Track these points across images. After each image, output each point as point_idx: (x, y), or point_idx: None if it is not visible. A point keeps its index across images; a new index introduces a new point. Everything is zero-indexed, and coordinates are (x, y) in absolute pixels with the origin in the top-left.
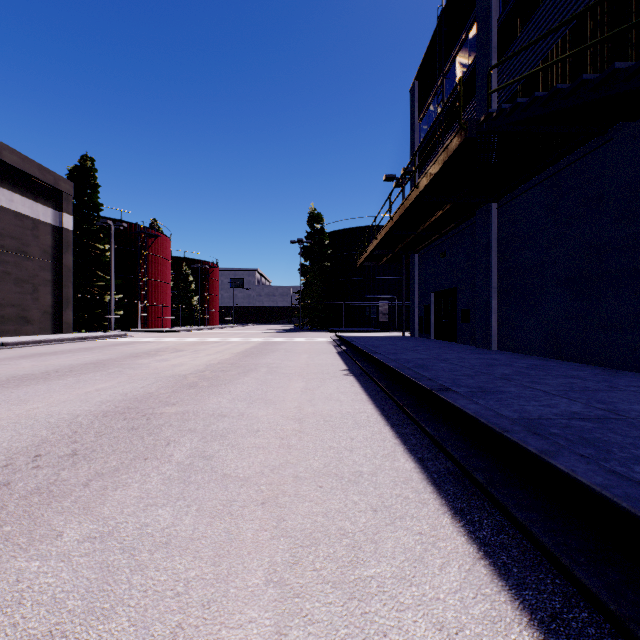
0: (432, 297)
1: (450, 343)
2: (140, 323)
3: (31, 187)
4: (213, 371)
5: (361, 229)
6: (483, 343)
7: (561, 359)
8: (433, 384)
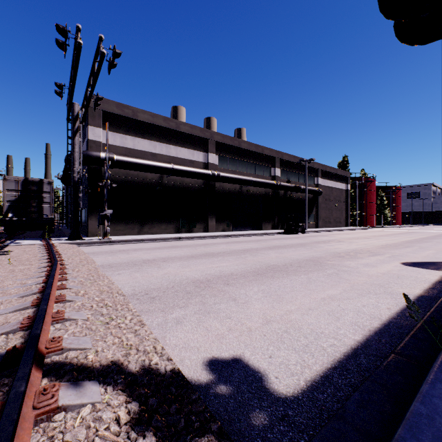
0: None
1: None
2: (363, 223)
3: (341, 179)
4: (438, 236)
5: None
6: None
7: None
8: None
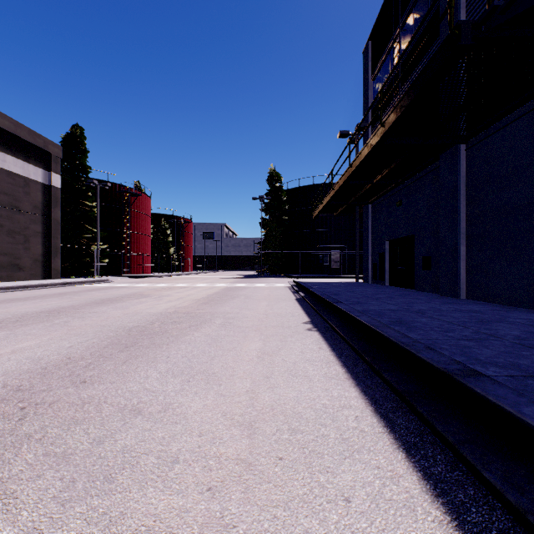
0: (387, 245)
1: (408, 290)
2: (124, 270)
3: (22, 149)
4: (163, 323)
5: (315, 186)
6: (449, 291)
7: None
8: (442, 359)
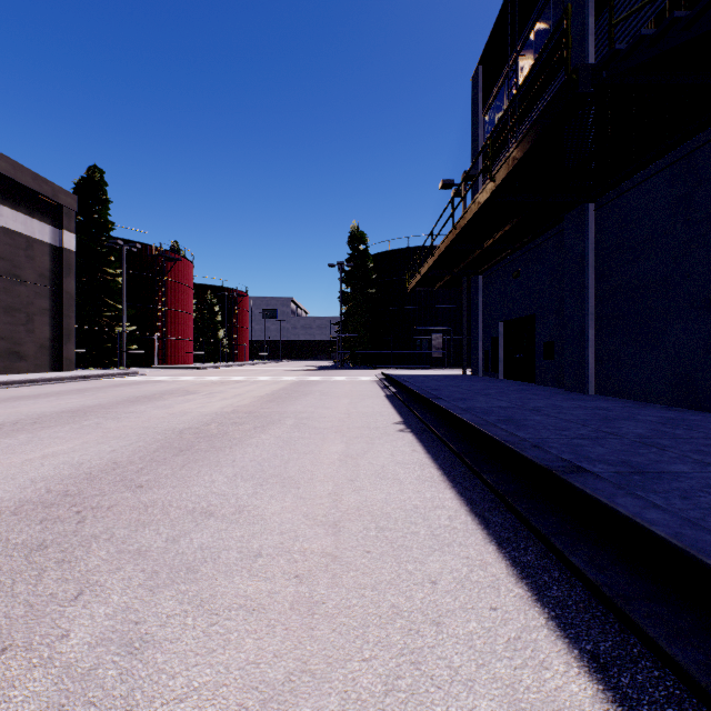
0: (501, 327)
1: (527, 384)
2: (157, 359)
3: (24, 199)
4: (221, 424)
5: (411, 250)
6: (575, 385)
7: (698, 409)
8: (548, 457)
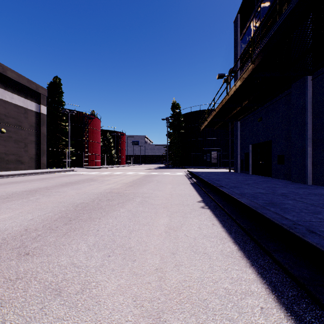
0: (250, 147)
1: (267, 177)
2: (84, 163)
3: (23, 91)
4: (101, 200)
5: (201, 111)
6: (298, 179)
7: None
8: None
